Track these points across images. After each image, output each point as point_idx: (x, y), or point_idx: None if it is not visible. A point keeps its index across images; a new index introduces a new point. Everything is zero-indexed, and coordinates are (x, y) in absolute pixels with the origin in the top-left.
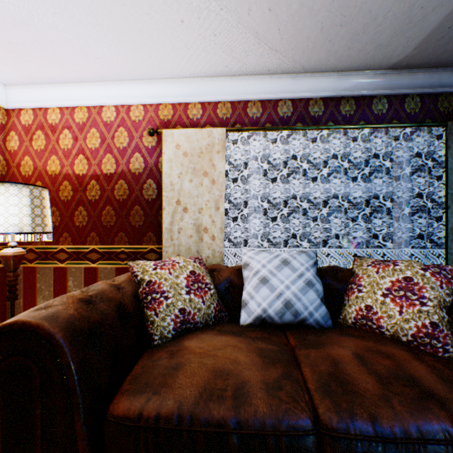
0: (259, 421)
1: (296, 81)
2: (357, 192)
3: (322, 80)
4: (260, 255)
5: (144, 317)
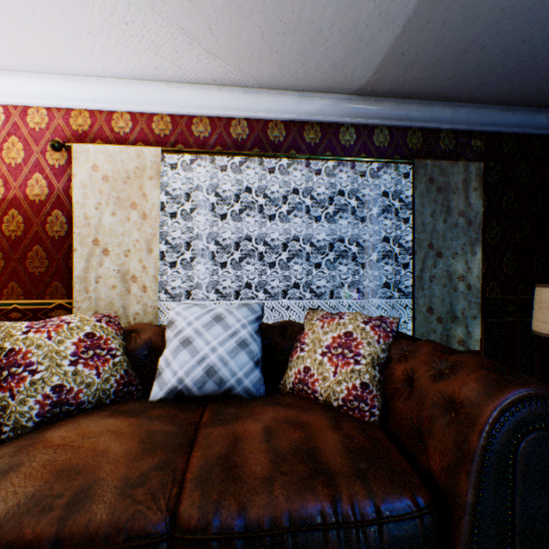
0: (90, 534)
1: (252, 98)
2: (324, 234)
3: (282, 99)
4: (189, 310)
5: None
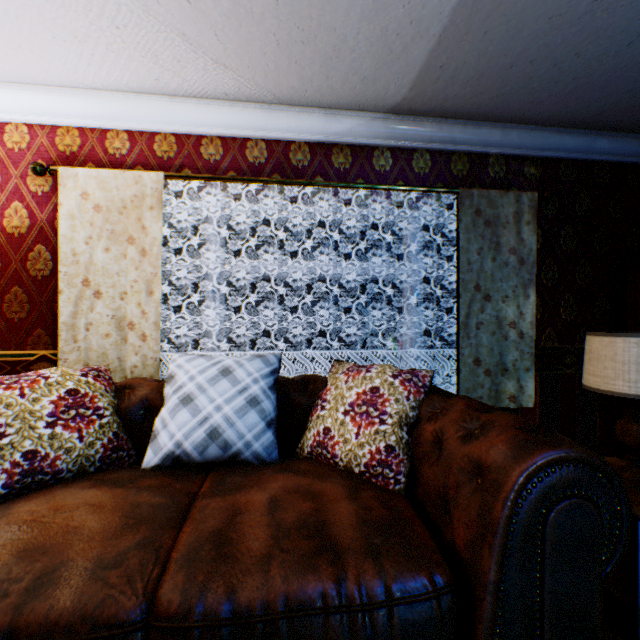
0: (50, 624)
1: (270, 115)
2: (356, 274)
3: (305, 117)
4: (193, 363)
5: None
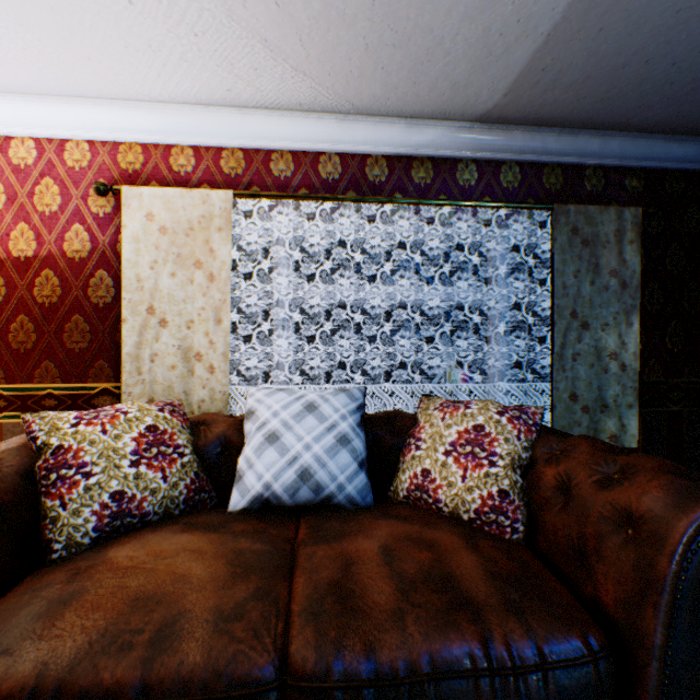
0: (183, 680)
1: (346, 126)
2: (437, 300)
3: (384, 128)
4: (273, 397)
5: (41, 511)
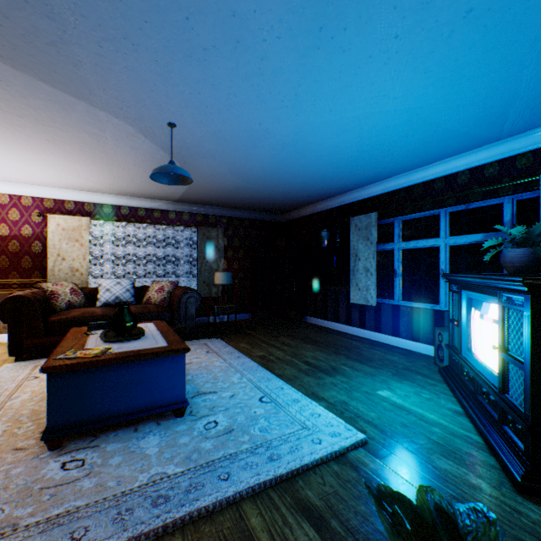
0: (99, 316)
1: (131, 199)
2: (163, 253)
3: (144, 201)
4: (108, 281)
5: (52, 303)
